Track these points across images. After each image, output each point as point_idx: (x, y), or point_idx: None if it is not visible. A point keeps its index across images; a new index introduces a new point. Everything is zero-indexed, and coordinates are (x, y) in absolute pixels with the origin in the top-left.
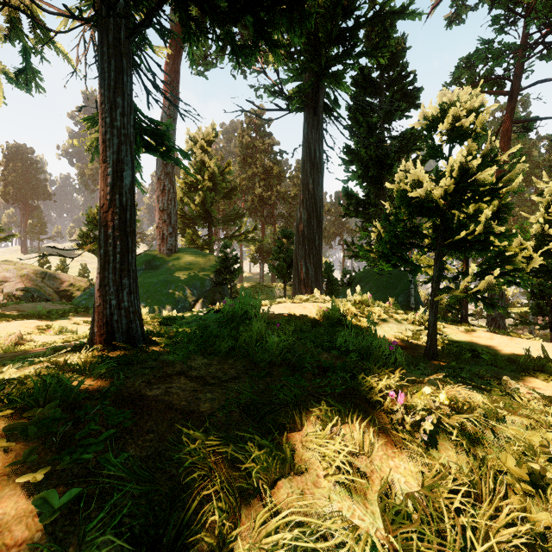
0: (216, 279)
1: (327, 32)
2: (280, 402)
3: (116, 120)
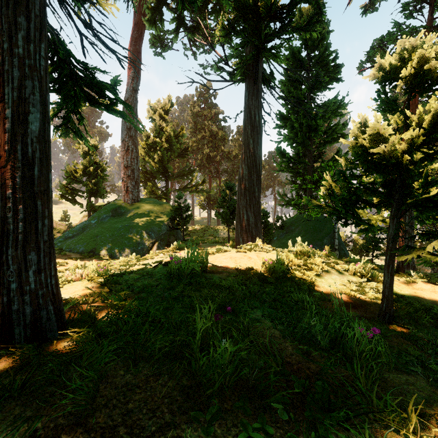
0: (170, 224)
1: (267, 8)
2: None
3: (17, 45)
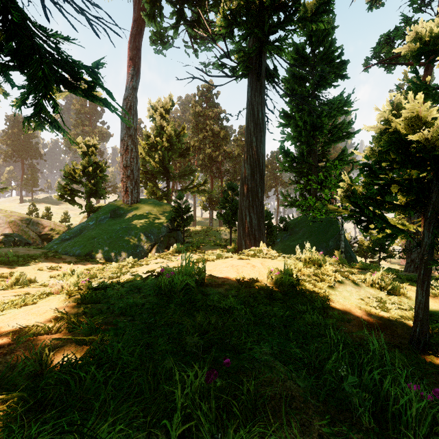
0: (170, 225)
1: None
2: None
3: None
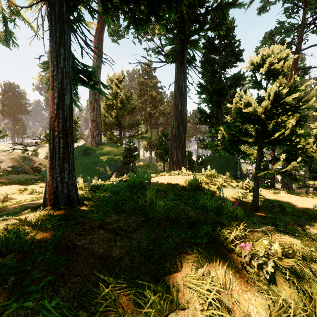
0: (124, 160)
1: (189, 15)
2: (166, 248)
3: (60, 63)
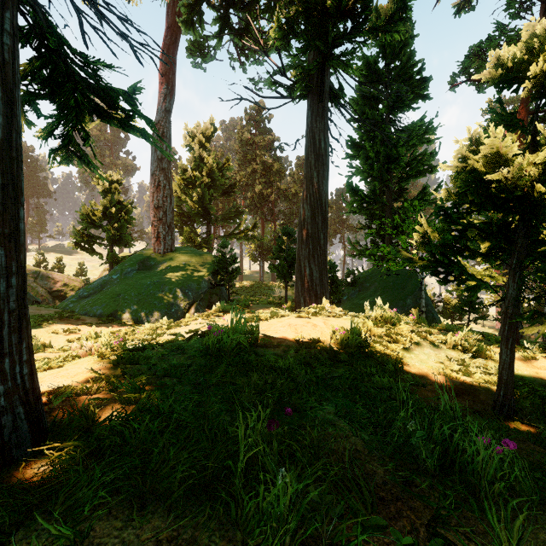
0: (213, 279)
1: (336, 2)
2: None
3: None
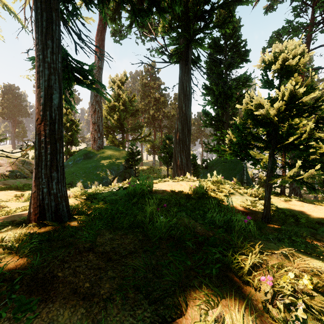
0: (126, 164)
1: (194, 13)
2: (168, 279)
3: (47, 57)
